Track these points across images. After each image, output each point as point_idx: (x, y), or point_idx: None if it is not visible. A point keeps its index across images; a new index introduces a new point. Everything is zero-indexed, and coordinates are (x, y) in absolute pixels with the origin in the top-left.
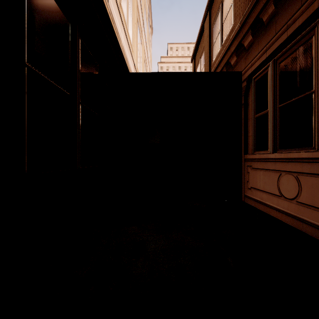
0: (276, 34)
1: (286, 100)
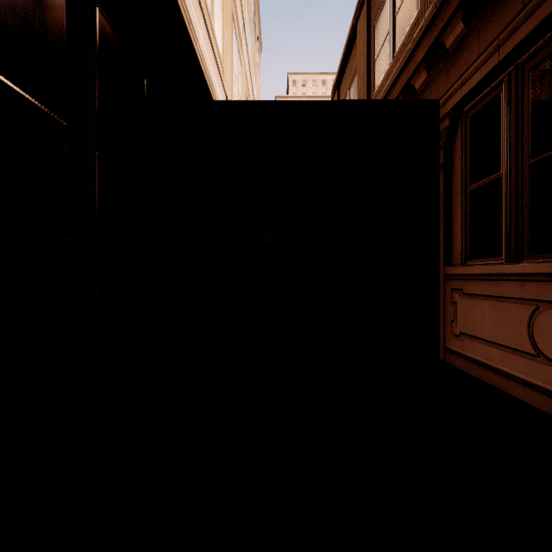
0: (526, 7)
1: (550, 148)
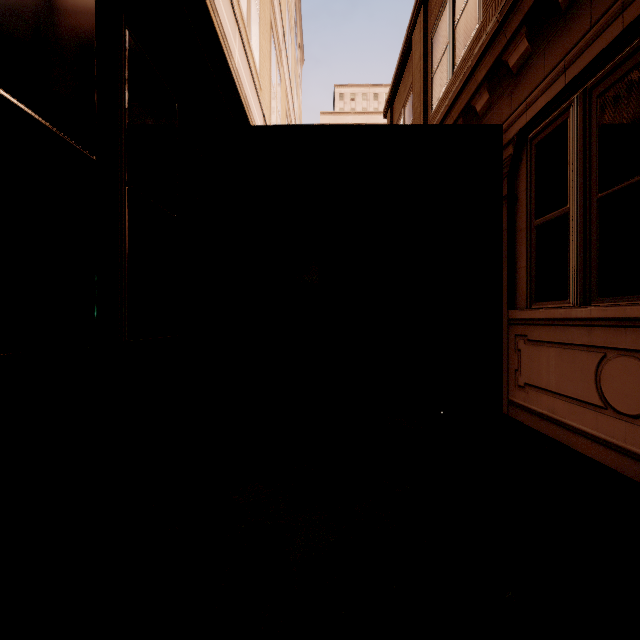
0: (593, 27)
1: (618, 182)
